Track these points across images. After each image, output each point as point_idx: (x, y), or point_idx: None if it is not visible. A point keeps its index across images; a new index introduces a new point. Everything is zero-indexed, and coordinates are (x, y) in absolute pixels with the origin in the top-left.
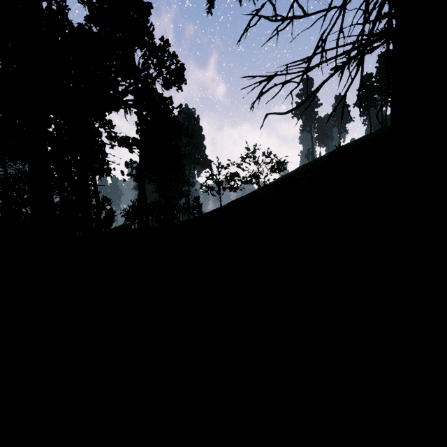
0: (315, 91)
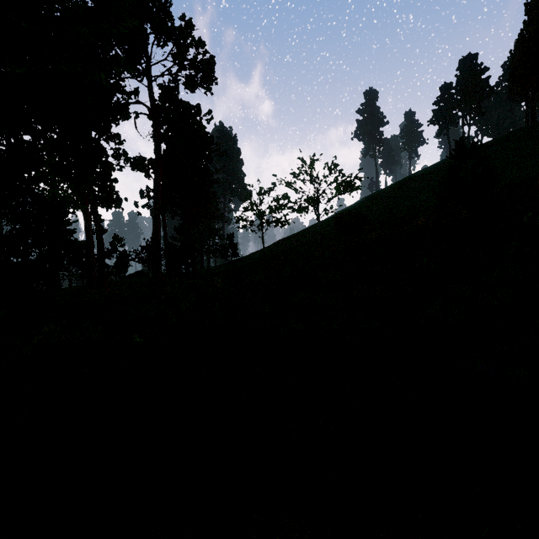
0: None
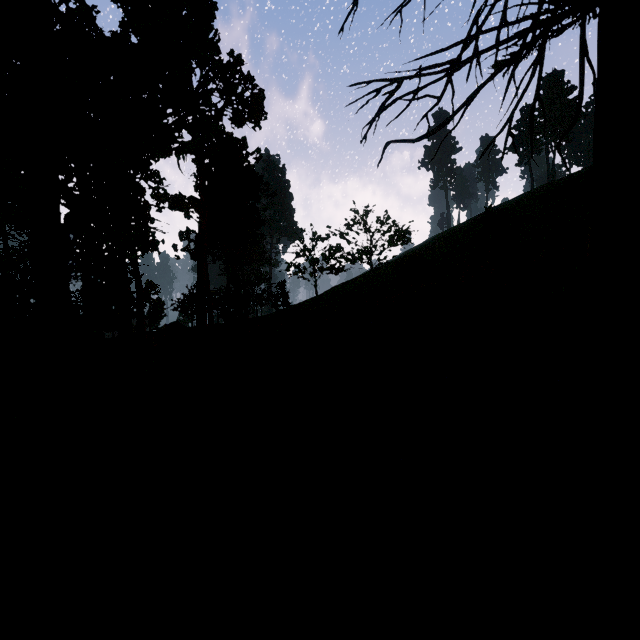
0: (466, 104)
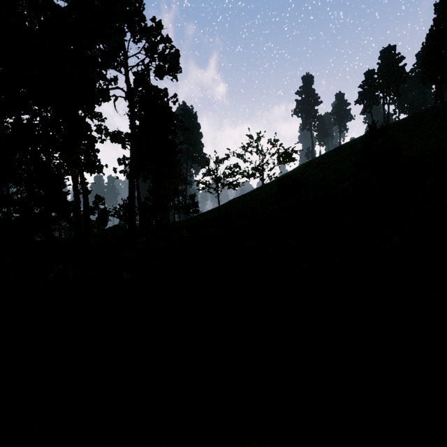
0: None
